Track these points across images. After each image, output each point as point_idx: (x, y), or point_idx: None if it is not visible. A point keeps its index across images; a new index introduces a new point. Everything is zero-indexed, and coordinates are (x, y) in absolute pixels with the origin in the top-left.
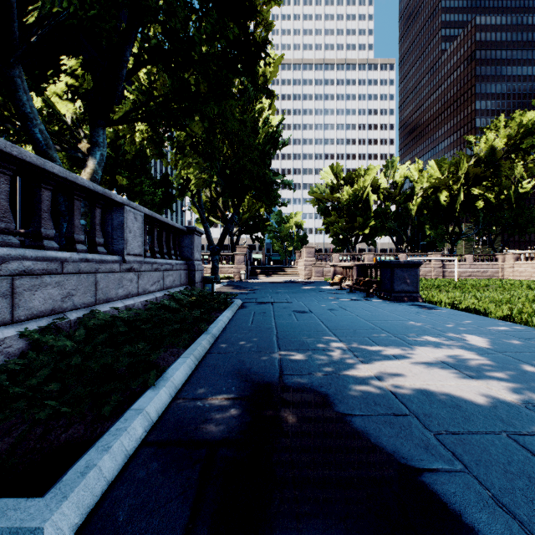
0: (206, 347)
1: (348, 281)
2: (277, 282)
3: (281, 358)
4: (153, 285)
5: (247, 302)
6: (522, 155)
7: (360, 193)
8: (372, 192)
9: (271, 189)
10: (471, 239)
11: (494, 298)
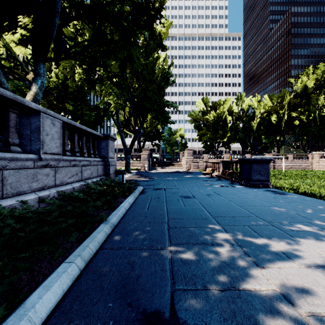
0: (100, 240)
1: (215, 172)
2: (169, 172)
3: (172, 257)
4: (71, 177)
5: (146, 188)
6: (324, 91)
7: (221, 115)
8: (228, 115)
9: (164, 110)
10: (291, 145)
11: (318, 184)
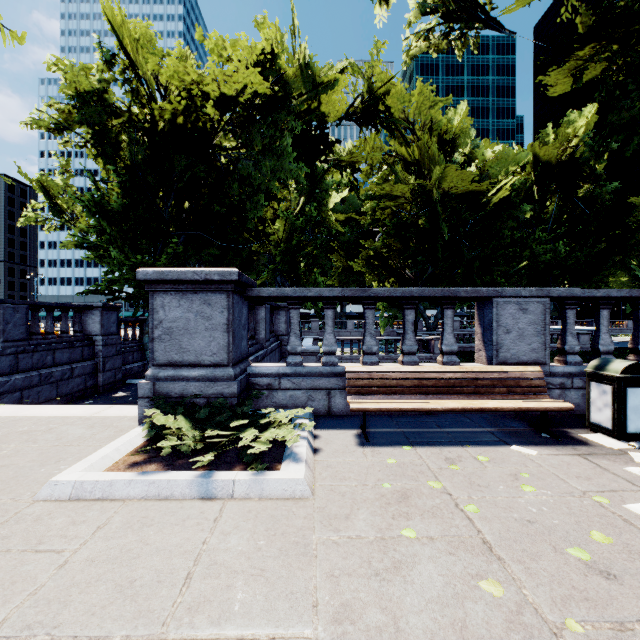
0: None
1: None
2: None
3: None
4: None
5: None
6: None
7: None
8: None
9: None
10: None
11: None
